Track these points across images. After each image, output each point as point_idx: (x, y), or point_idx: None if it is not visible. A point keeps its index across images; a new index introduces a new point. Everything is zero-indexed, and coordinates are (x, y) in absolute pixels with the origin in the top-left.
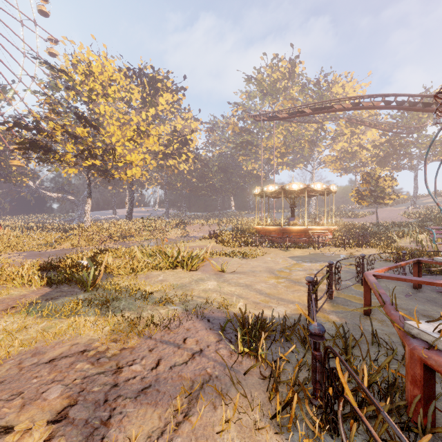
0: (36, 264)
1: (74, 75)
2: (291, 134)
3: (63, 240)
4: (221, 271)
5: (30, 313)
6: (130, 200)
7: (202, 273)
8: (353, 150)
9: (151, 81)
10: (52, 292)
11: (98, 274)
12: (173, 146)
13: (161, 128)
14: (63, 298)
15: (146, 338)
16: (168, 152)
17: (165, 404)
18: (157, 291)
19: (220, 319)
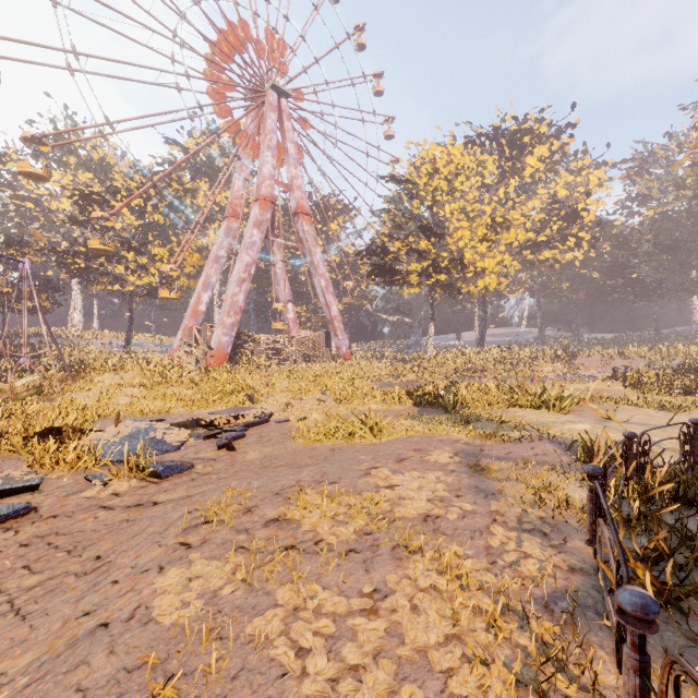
0: (399, 390)
1: (416, 179)
2: None
3: (408, 372)
4: (604, 418)
5: (413, 420)
6: (482, 320)
7: (575, 417)
8: None
9: (513, 138)
10: (422, 411)
11: (457, 400)
12: (549, 227)
13: (530, 205)
14: (431, 415)
15: (500, 444)
16: (541, 241)
17: (511, 464)
18: (512, 420)
19: (574, 446)
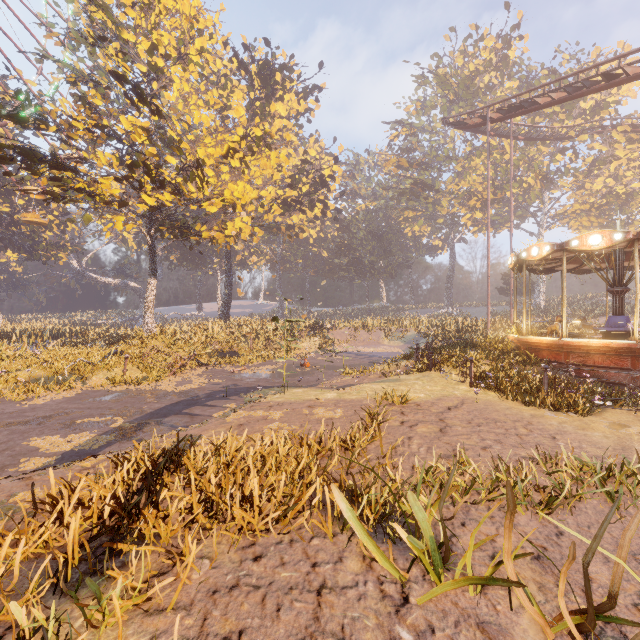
0: None
1: (120, 20)
2: (505, 165)
3: (92, 368)
4: None
5: None
6: (227, 286)
7: None
8: (628, 189)
9: (263, 74)
10: None
11: None
12: (300, 188)
13: (283, 152)
14: None
15: None
16: (292, 199)
17: None
18: None
19: None
